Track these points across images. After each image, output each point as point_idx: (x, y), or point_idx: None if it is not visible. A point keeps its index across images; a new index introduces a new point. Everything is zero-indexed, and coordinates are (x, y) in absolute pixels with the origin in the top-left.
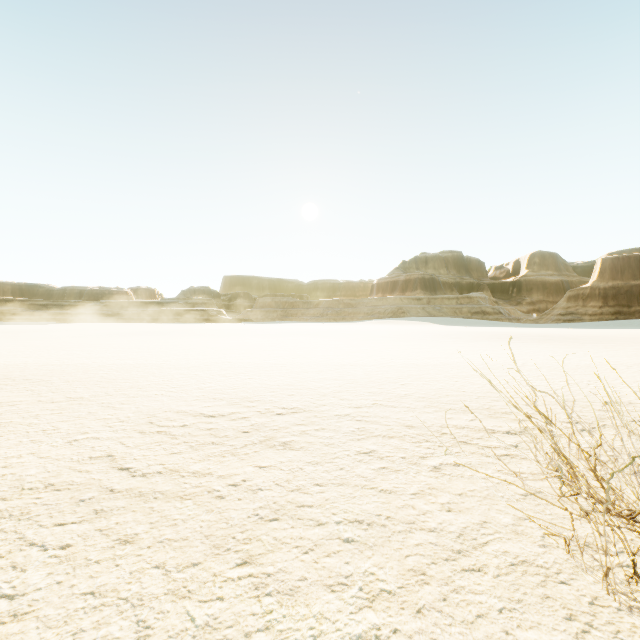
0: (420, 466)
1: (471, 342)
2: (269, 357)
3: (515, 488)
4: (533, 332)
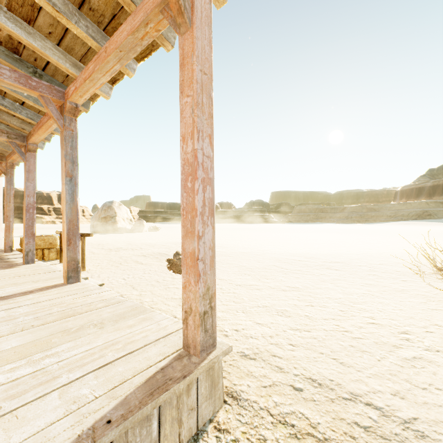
0: (396, 279)
1: None
2: (314, 243)
3: (438, 287)
4: None
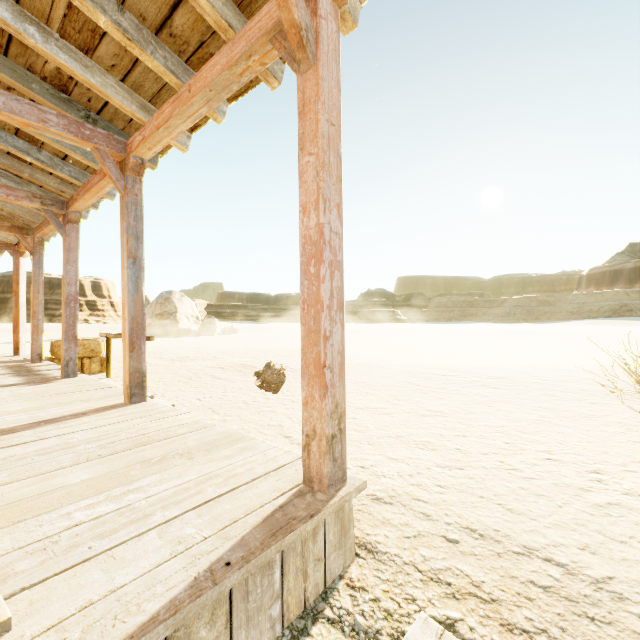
0: (582, 401)
1: None
2: (462, 351)
3: None
4: None
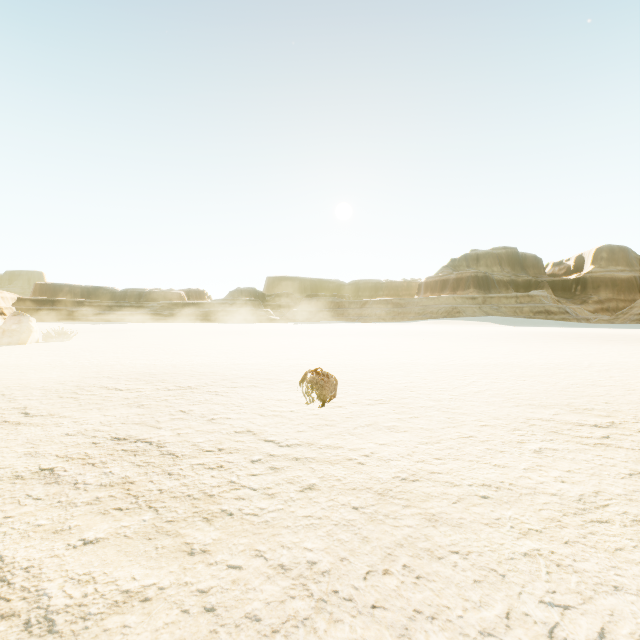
0: None
1: (604, 344)
2: (434, 359)
3: None
4: (637, 333)
